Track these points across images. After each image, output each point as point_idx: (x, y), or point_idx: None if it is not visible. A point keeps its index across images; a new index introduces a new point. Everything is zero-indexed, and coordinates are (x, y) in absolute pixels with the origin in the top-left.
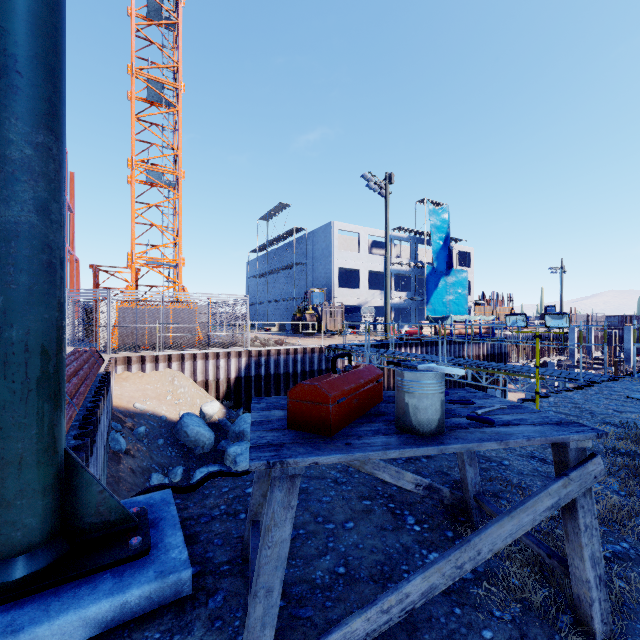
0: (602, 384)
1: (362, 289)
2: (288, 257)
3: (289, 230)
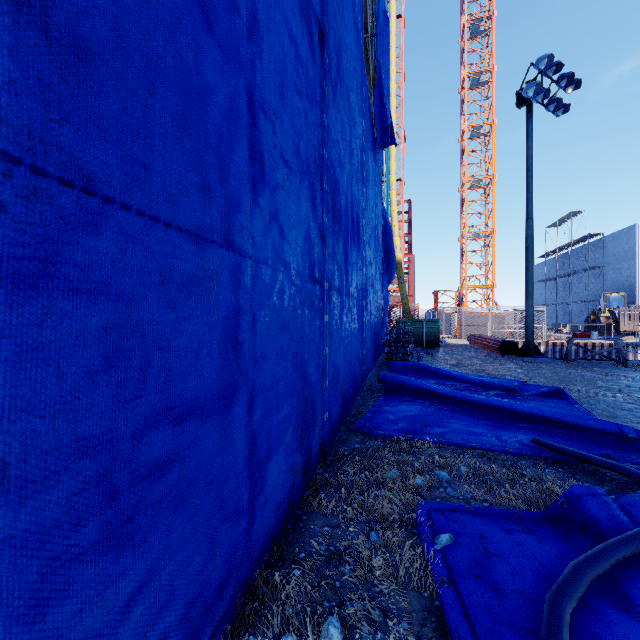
0: None
1: None
2: (581, 260)
3: (582, 237)
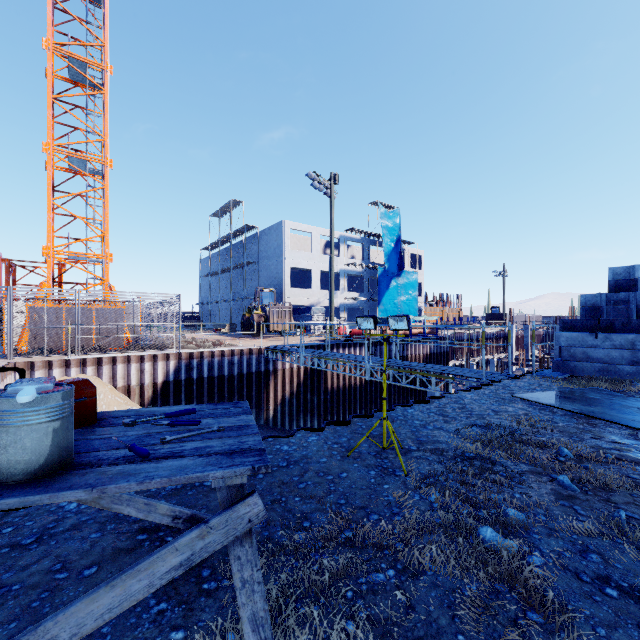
0: (501, 383)
1: (315, 289)
2: (241, 255)
3: (240, 228)
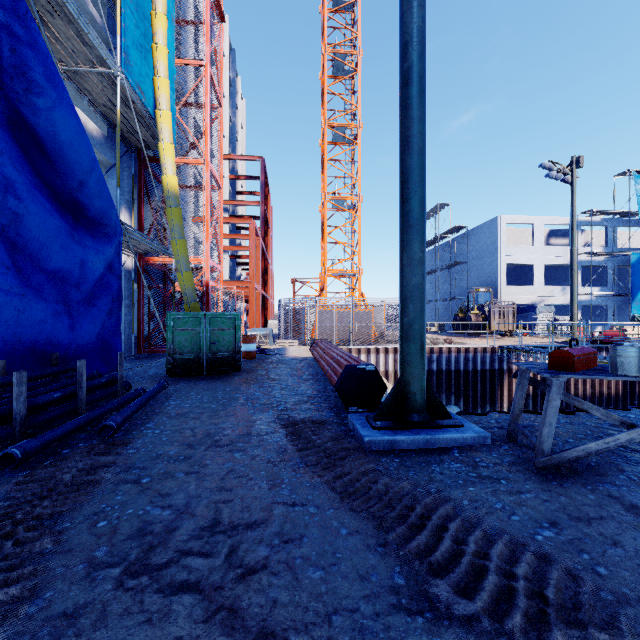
0: None
1: (536, 286)
2: (446, 257)
3: (449, 230)
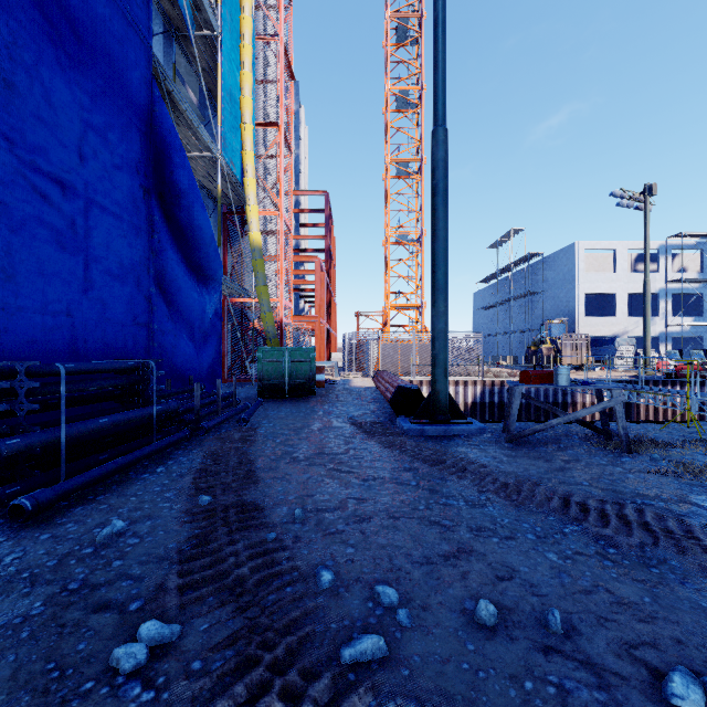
0: None
1: (619, 316)
2: (521, 285)
3: (522, 257)
